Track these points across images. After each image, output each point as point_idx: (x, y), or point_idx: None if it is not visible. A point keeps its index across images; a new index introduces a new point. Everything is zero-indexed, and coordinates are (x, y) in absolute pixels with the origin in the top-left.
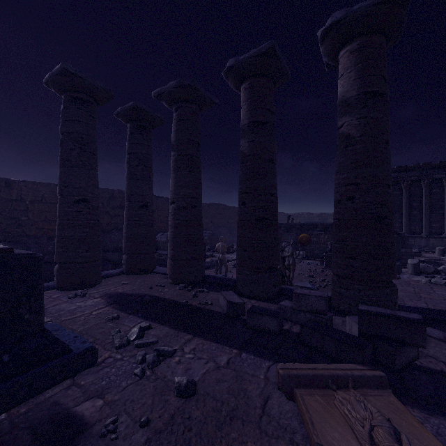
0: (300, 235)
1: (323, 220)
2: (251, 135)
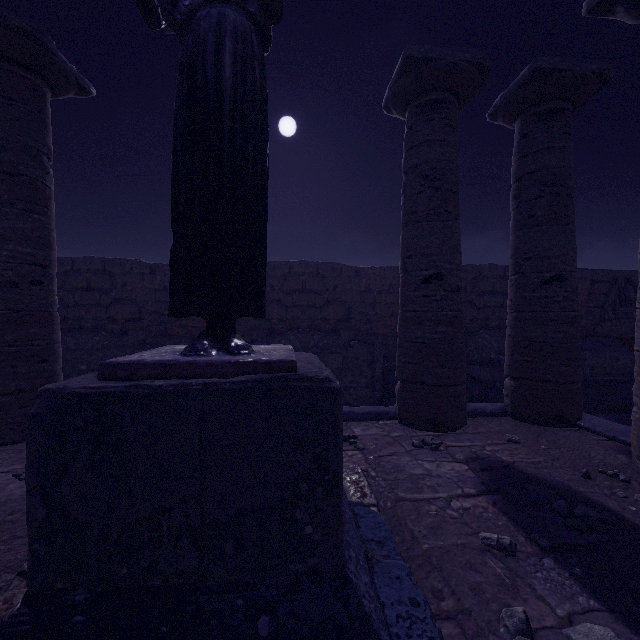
0: None
1: None
2: None
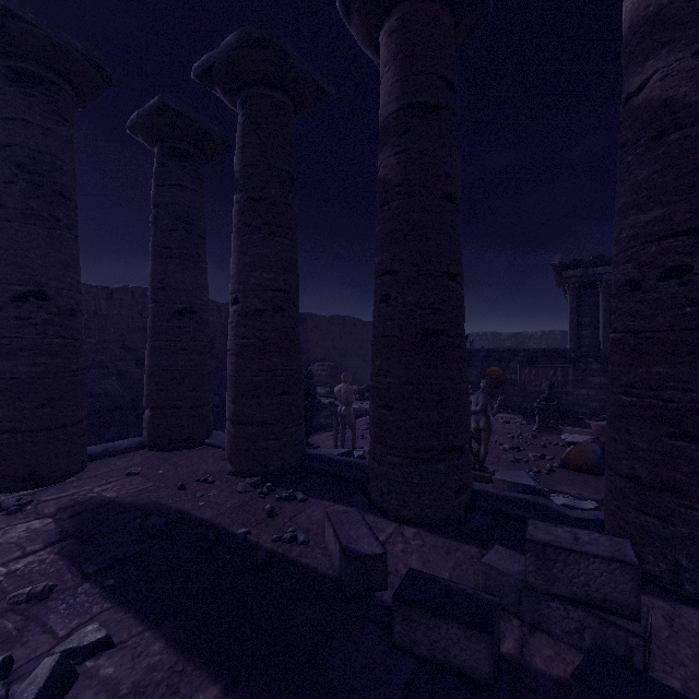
0: (487, 369)
1: (519, 344)
2: (404, 137)
